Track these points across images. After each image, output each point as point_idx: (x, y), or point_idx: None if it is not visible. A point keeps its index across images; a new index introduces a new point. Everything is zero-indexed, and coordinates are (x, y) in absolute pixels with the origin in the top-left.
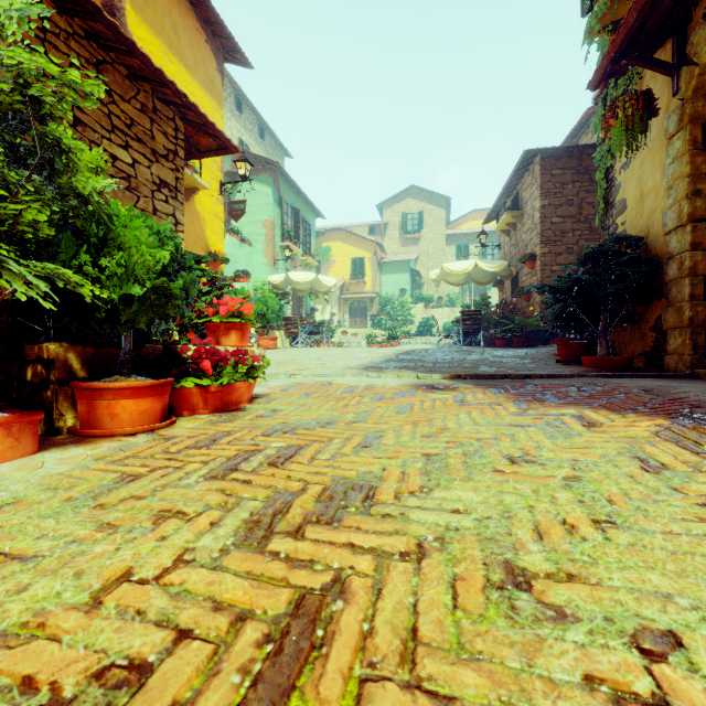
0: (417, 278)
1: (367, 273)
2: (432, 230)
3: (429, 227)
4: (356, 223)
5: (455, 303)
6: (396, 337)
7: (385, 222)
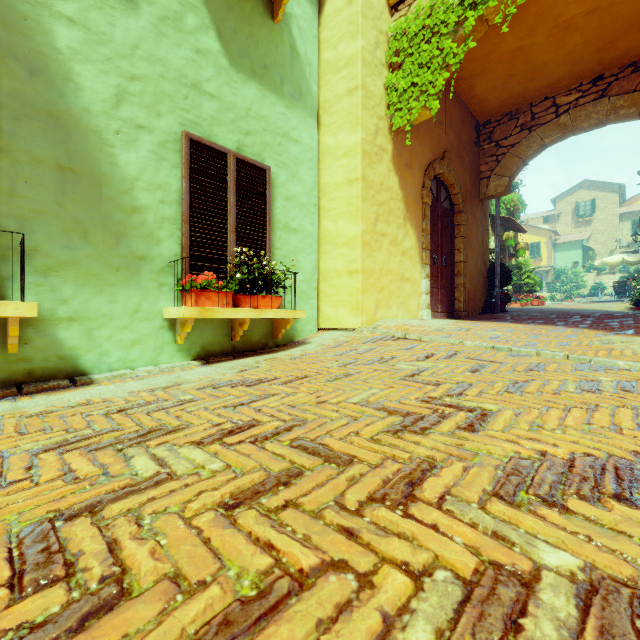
0: (589, 252)
1: (543, 252)
2: (605, 212)
3: (602, 210)
4: (531, 215)
5: (629, 269)
6: (571, 297)
7: (558, 212)
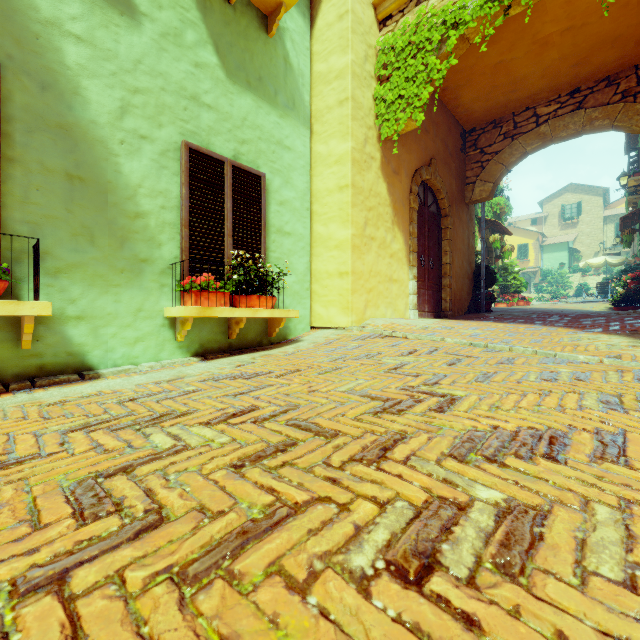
0: (575, 254)
1: (531, 254)
2: (590, 214)
3: (587, 213)
4: (519, 217)
5: (612, 270)
6: (557, 297)
7: (545, 214)
